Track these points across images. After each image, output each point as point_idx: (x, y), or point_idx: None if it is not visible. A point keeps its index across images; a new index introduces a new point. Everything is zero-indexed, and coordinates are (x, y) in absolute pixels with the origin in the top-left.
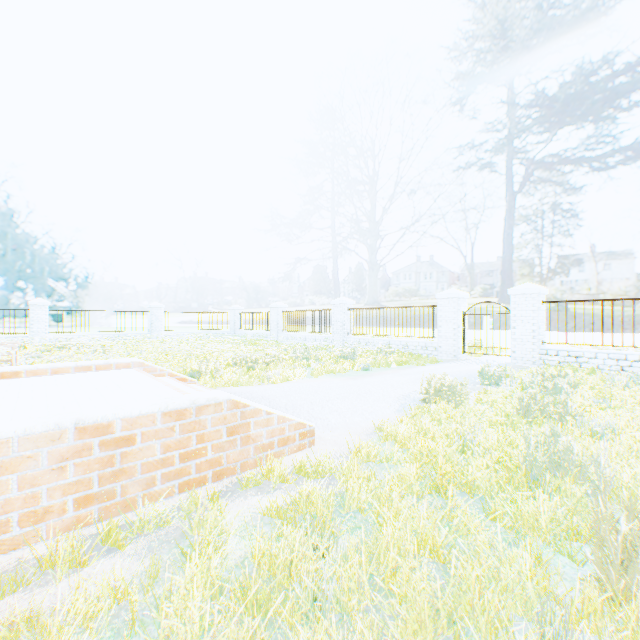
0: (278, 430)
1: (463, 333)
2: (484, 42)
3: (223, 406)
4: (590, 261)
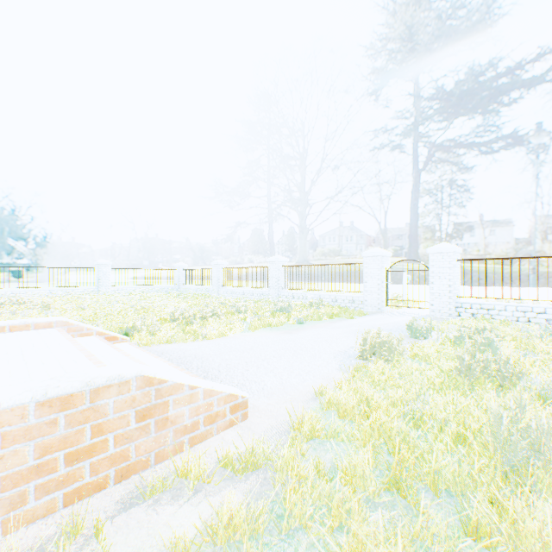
0: (204, 406)
1: (386, 288)
2: (397, 40)
3: (131, 385)
4: (482, 227)
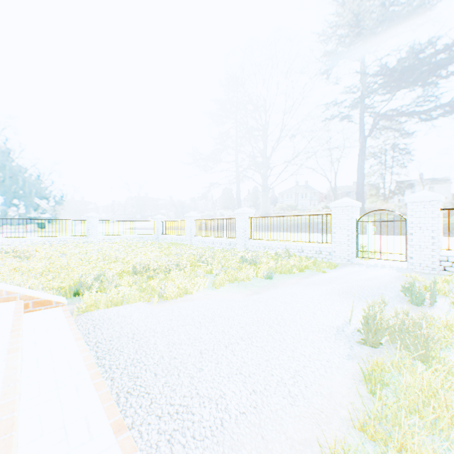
0: None
1: (356, 239)
2: (349, 19)
3: None
4: (428, 183)
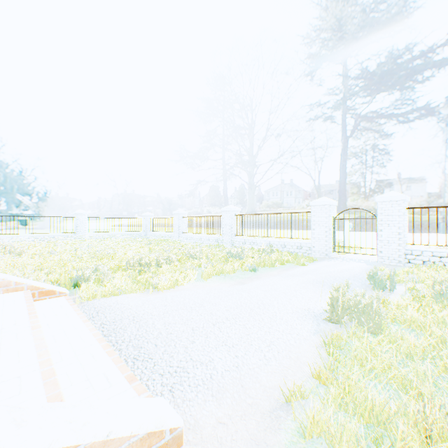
0: None
1: (333, 235)
2: (331, 25)
3: None
4: (404, 182)
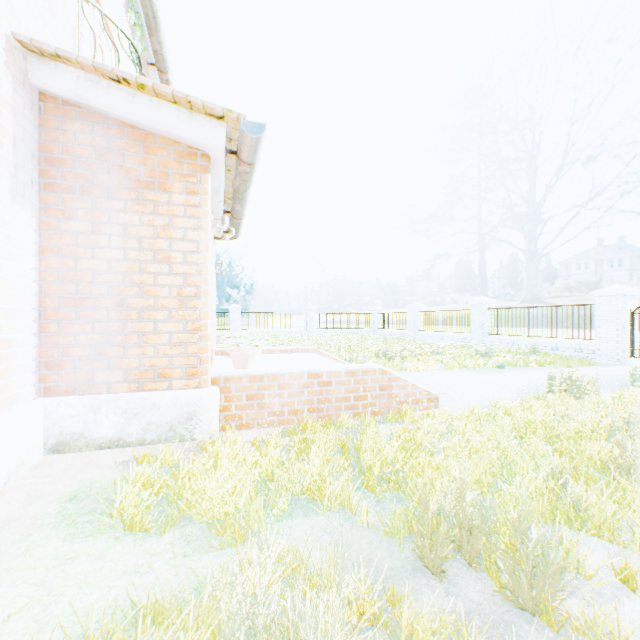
0: (411, 393)
1: (630, 335)
2: None
3: (377, 372)
4: None
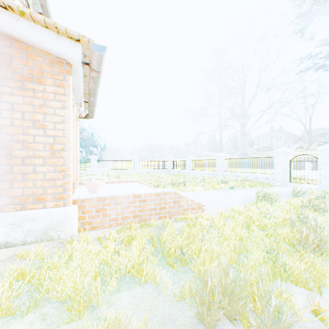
0: (190, 204)
1: (289, 171)
2: None
3: (172, 193)
4: None
